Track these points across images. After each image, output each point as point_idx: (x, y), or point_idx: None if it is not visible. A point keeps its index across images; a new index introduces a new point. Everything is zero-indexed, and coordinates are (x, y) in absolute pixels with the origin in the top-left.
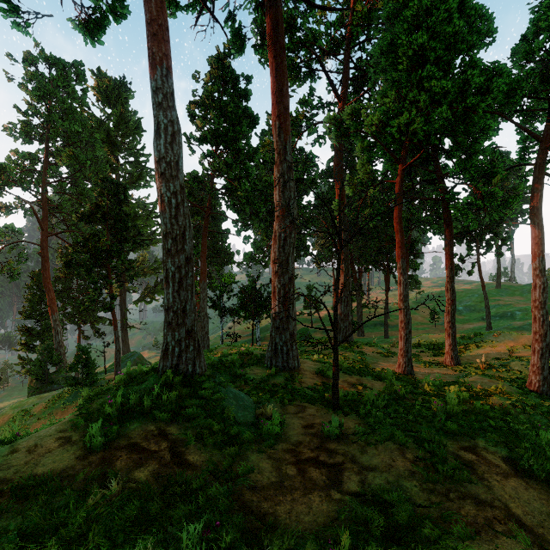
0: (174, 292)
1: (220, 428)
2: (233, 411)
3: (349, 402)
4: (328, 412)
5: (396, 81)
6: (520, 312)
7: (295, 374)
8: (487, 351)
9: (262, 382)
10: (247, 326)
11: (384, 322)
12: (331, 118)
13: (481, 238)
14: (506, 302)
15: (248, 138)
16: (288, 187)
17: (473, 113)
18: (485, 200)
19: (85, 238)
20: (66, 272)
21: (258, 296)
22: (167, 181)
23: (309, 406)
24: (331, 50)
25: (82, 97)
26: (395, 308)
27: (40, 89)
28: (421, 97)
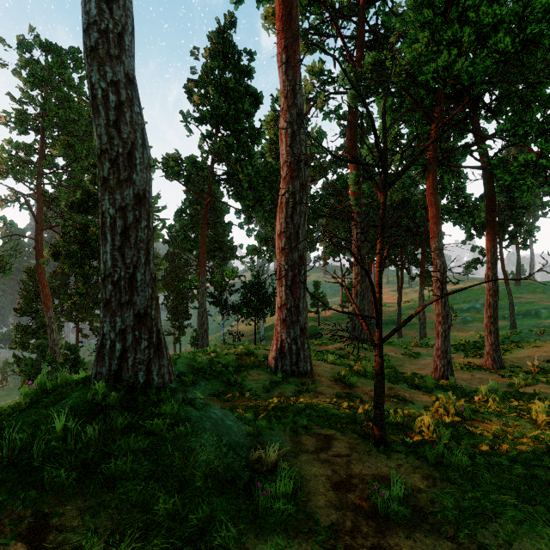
0: (113, 250)
1: (170, 508)
2: (206, 459)
3: (393, 427)
4: (370, 449)
5: (428, 22)
6: (545, 310)
7: (307, 380)
8: (533, 352)
9: (264, 393)
10: (248, 323)
11: (397, 321)
12: (348, 71)
13: (504, 229)
14: (528, 299)
15: (251, 118)
16: (298, 140)
17: (536, 46)
18: (549, 160)
19: (75, 228)
20: (63, 268)
21: (262, 291)
22: (100, 62)
23: (336, 435)
24: (344, 9)
25: (79, 85)
26: (407, 307)
27: (34, 76)
28: (466, 30)
